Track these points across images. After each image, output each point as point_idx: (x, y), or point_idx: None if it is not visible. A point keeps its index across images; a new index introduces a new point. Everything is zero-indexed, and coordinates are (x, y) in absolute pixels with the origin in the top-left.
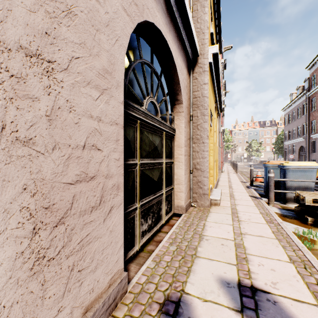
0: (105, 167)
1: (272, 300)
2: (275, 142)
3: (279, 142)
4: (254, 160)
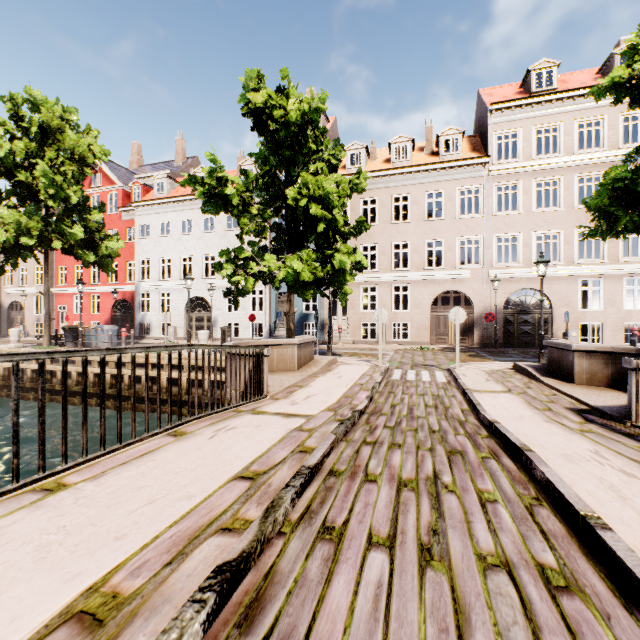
0: None
1: None
2: None
3: None
4: None
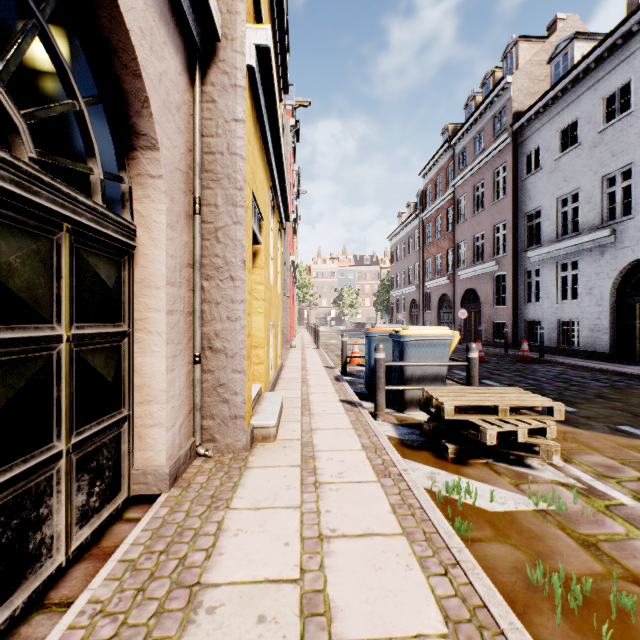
0: None
1: None
2: (378, 292)
3: (384, 293)
4: (347, 322)
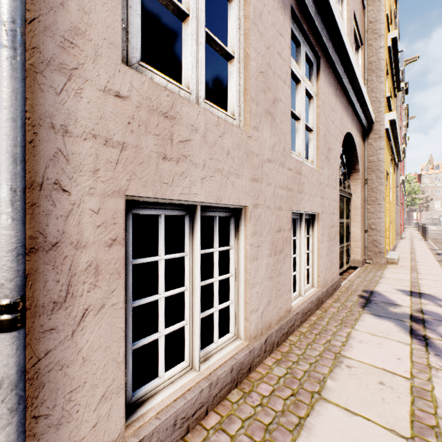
0: (335, 222)
1: (431, 296)
2: None
3: None
4: None
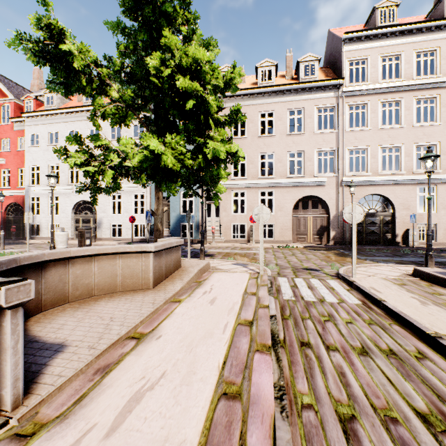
0: None
1: None
2: None
3: None
4: None
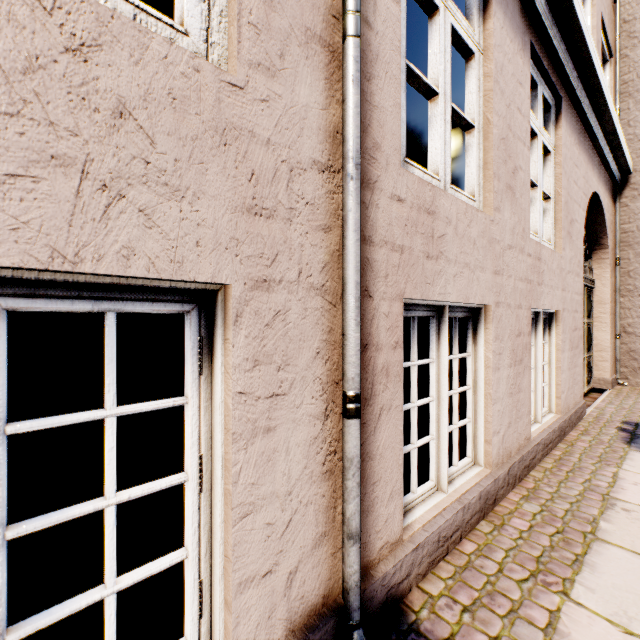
0: (578, 323)
1: None
2: None
3: None
4: None
